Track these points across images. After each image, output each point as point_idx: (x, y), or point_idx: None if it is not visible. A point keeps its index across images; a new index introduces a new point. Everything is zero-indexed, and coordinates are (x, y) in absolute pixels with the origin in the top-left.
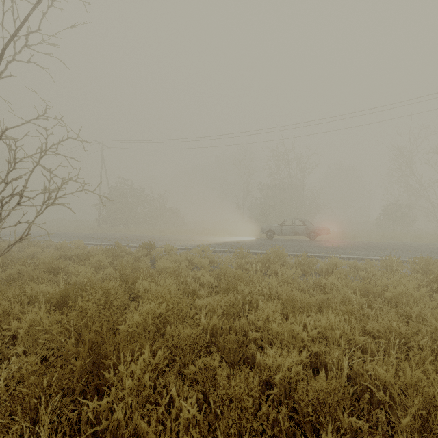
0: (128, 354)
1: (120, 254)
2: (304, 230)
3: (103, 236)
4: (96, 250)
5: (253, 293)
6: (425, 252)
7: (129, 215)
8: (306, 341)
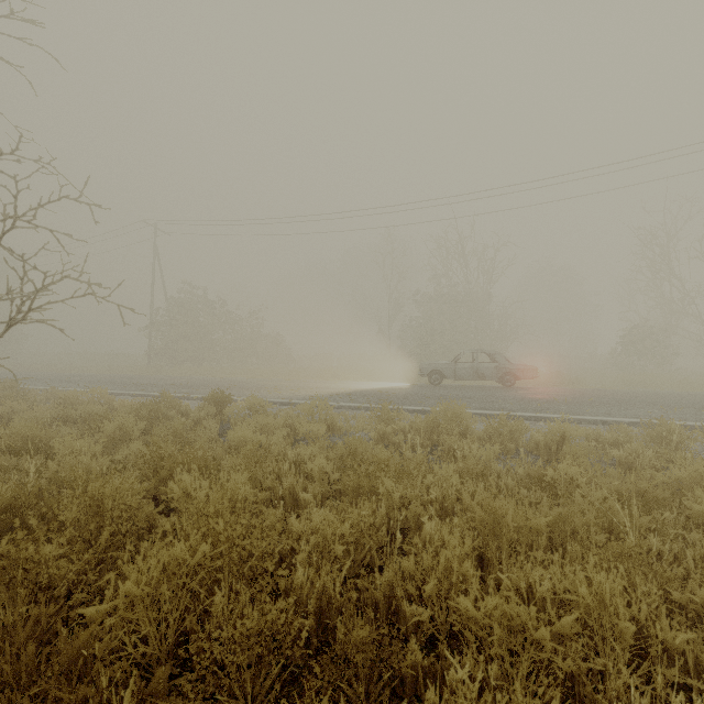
0: None
1: (167, 413)
2: (494, 370)
3: (151, 380)
4: (123, 407)
5: (410, 497)
6: None
7: (200, 346)
8: (548, 653)
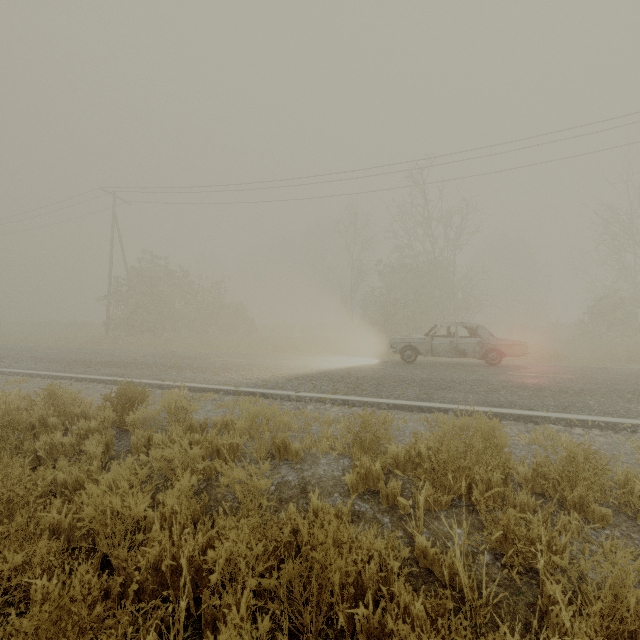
0: None
1: (47, 420)
2: (477, 346)
3: (90, 356)
4: None
5: None
6: None
7: (160, 316)
8: None
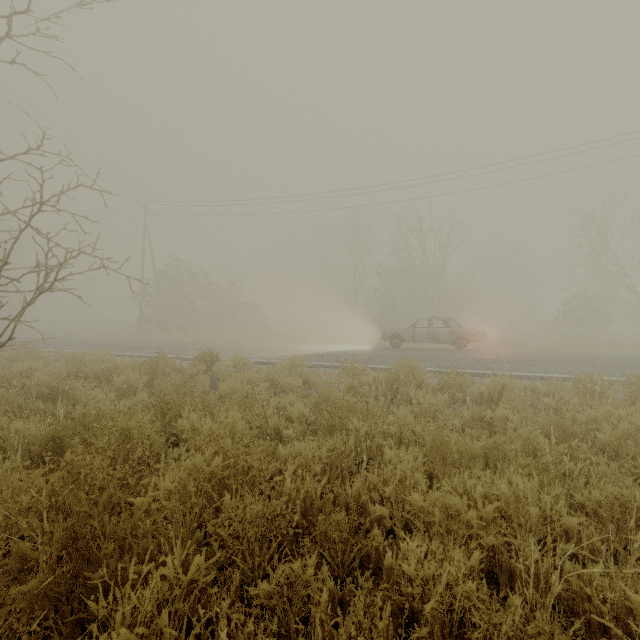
0: (131, 567)
1: (164, 370)
2: (448, 334)
3: (144, 344)
4: (126, 365)
5: (374, 433)
6: (636, 367)
7: (186, 314)
8: (475, 528)
